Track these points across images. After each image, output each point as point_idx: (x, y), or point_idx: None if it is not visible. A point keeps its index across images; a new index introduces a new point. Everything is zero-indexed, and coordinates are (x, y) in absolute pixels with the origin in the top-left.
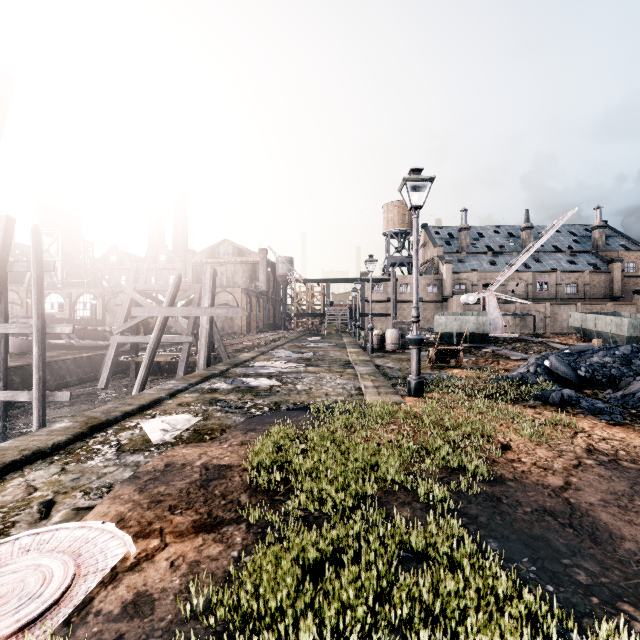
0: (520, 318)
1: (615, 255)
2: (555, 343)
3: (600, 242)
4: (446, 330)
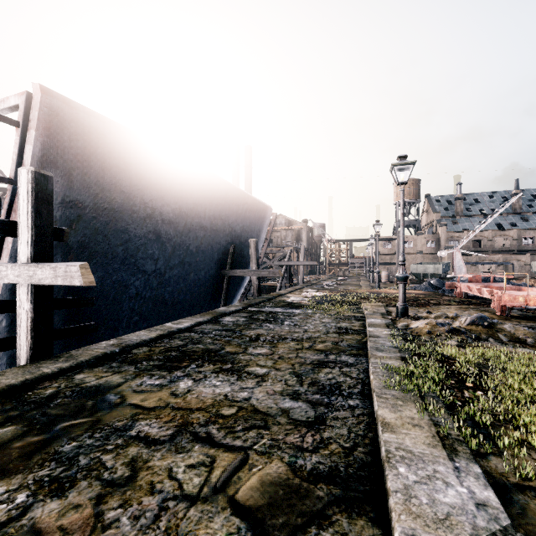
0: (502, 266)
1: None
2: None
3: None
4: (417, 272)
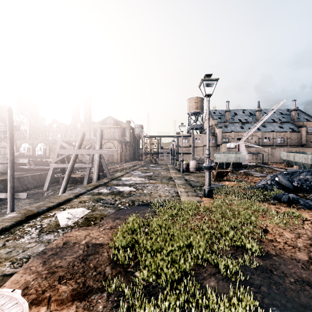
0: (255, 155)
1: (302, 124)
2: (276, 168)
3: (295, 117)
4: (220, 161)
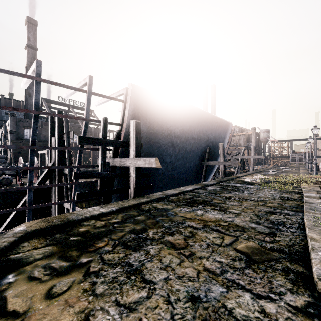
0: None
1: None
2: None
3: None
4: None
